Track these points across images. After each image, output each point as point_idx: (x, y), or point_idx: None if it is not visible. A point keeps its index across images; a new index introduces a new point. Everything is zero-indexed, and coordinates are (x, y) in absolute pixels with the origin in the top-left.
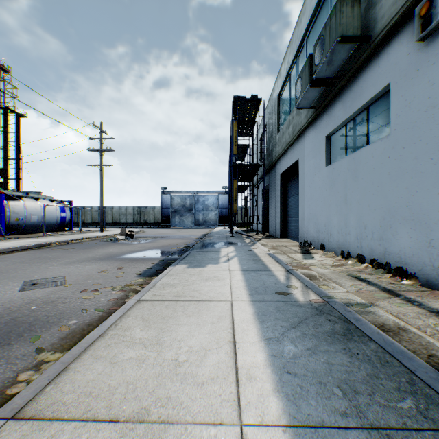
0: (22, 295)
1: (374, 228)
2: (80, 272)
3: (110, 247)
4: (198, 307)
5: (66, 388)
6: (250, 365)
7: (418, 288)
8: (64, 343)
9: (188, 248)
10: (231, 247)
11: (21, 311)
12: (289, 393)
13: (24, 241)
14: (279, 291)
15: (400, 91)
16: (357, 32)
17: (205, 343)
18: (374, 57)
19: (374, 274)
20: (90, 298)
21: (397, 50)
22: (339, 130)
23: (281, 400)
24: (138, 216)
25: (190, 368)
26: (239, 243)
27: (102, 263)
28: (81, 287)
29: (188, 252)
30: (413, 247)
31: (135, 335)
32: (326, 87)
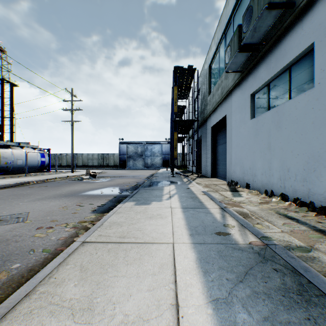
0: None
1: (298, 171)
2: (44, 208)
3: (76, 185)
4: (140, 251)
5: None
6: None
7: None
8: None
9: (138, 186)
10: (172, 185)
11: None
12: None
13: (8, 180)
14: (218, 230)
15: (325, 48)
16: None
17: (143, 308)
18: (298, 22)
19: (299, 212)
20: (43, 236)
21: (321, 11)
22: (263, 89)
23: None
24: (102, 160)
25: None
26: (178, 182)
27: (65, 199)
28: (39, 224)
29: (137, 190)
30: None
31: (66, 293)
32: (251, 53)
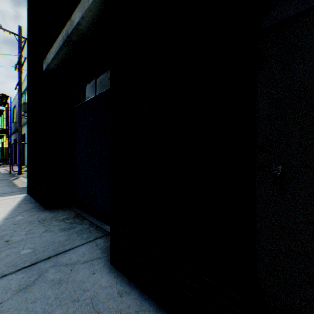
0: None
1: None
2: None
3: None
4: None
5: None
6: None
7: None
8: None
9: None
10: None
11: None
12: None
13: None
14: None
15: None
16: None
17: None
18: None
19: None
20: None
21: None
22: None
23: None
24: None
25: None
26: None
27: None
28: None
29: None
30: None
31: None
32: None
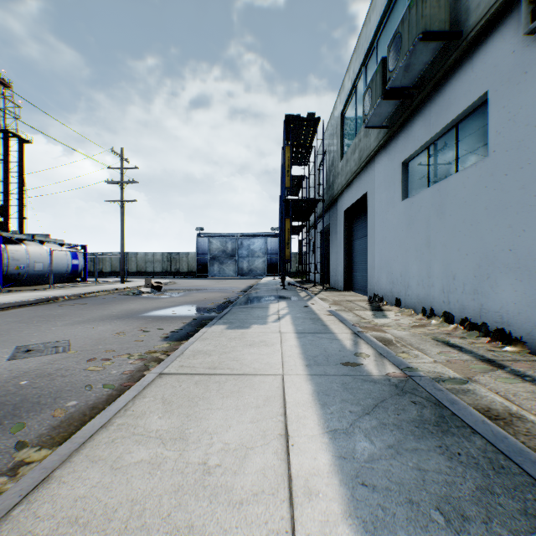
0: (11, 365)
1: (466, 278)
2: (90, 335)
3: (132, 302)
4: (238, 384)
5: (43, 510)
6: (308, 472)
7: (527, 357)
8: (55, 434)
9: (229, 304)
10: (282, 302)
11: (6, 388)
12: (367, 519)
13: (24, 295)
14: (345, 360)
15: (501, 101)
16: (444, 27)
17: (246, 438)
18: (466, 59)
19: (467, 338)
20: (99, 370)
21: (497, 48)
22: (420, 155)
23: (356, 532)
24: (169, 264)
25: (224, 476)
26: (292, 297)
27: (119, 322)
28: (88, 355)
29: (228, 308)
30: (519, 304)
31: (151, 424)
32: (403, 100)
